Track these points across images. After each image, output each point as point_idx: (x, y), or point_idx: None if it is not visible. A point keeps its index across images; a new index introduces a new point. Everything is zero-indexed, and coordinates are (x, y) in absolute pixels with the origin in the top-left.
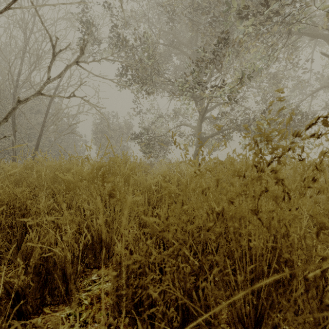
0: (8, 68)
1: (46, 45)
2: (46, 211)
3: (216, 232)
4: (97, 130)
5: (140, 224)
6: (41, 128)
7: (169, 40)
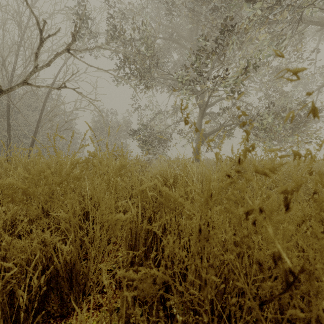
0: (2, 61)
1: None
2: (4, 224)
3: (259, 280)
4: (96, 127)
5: (129, 249)
6: (37, 125)
7: (168, 34)
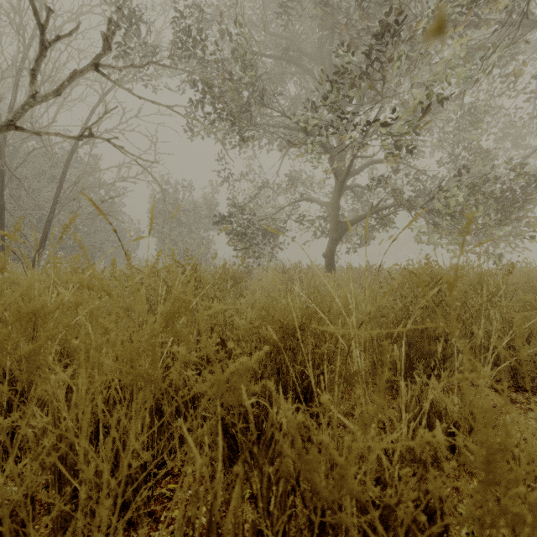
0: None
1: (59, 57)
2: None
3: None
4: (157, 211)
5: None
6: (52, 206)
7: (280, 50)
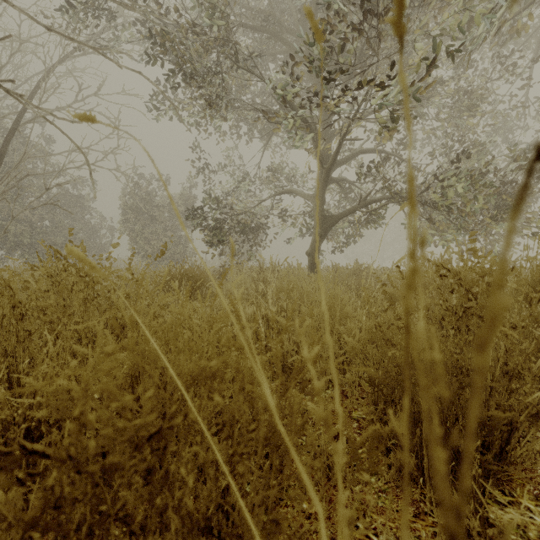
0: None
1: None
2: None
3: None
4: (128, 206)
5: None
6: None
7: None
